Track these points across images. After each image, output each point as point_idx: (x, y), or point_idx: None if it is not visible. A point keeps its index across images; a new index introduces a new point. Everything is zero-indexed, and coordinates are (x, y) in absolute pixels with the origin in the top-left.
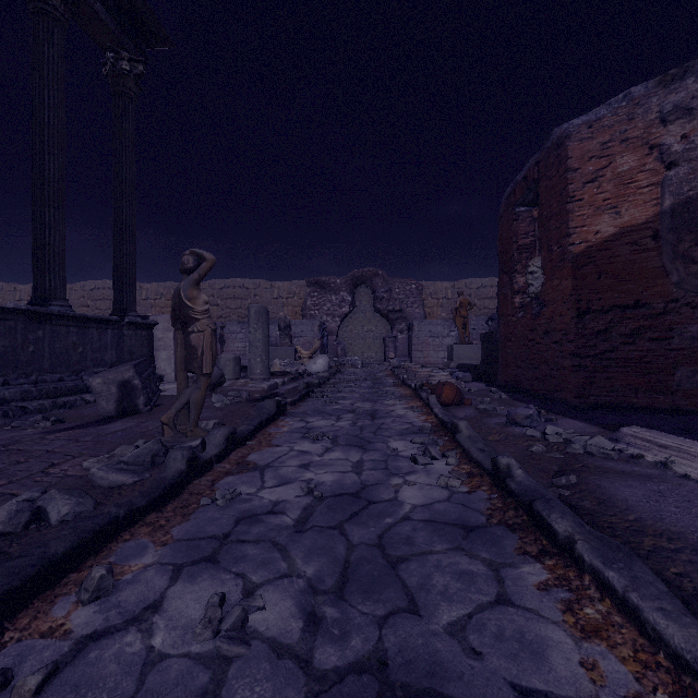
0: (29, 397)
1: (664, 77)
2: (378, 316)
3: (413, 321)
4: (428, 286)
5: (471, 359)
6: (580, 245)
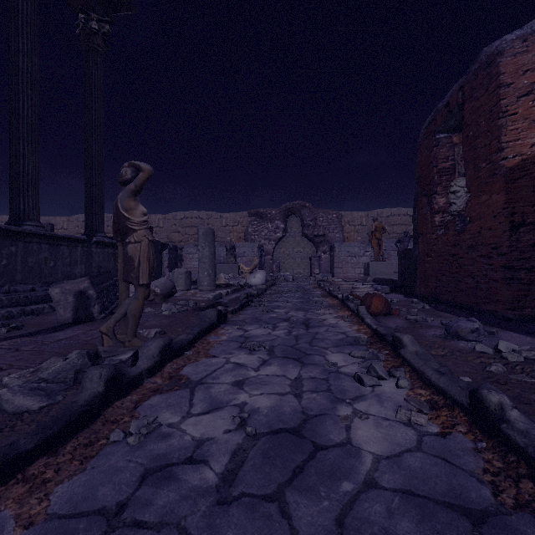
0: None
1: None
2: (306, 240)
3: (335, 243)
4: (346, 215)
5: (385, 274)
6: (514, 159)
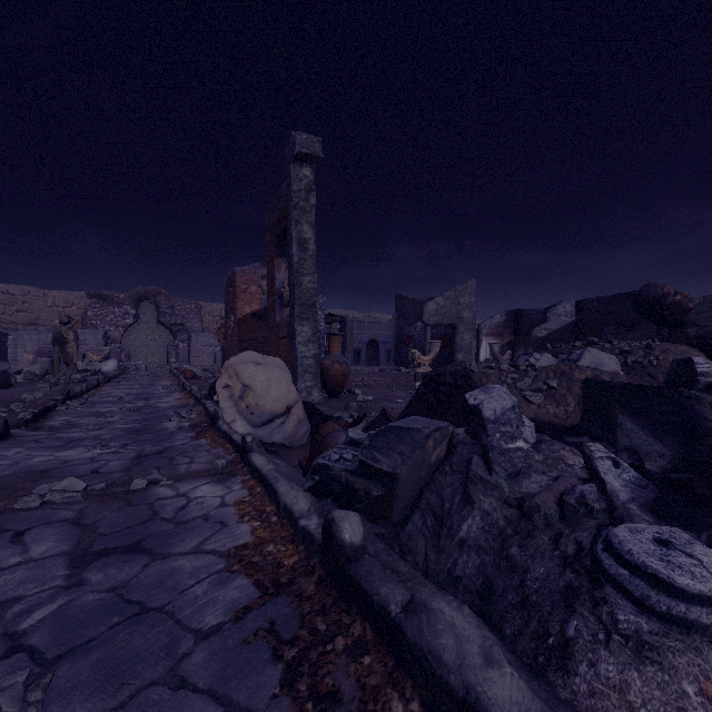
0: None
1: (262, 264)
2: (162, 328)
3: (192, 334)
4: (206, 306)
5: None
6: (240, 316)
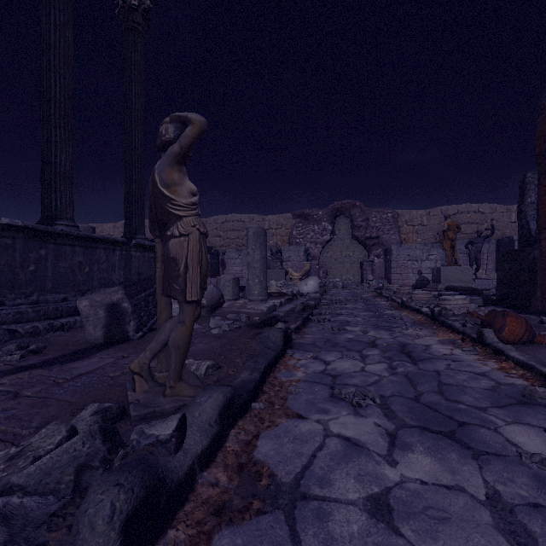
0: (25, 319)
1: None
2: (356, 243)
3: (392, 246)
4: (403, 214)
5: (461, 281)
6: None
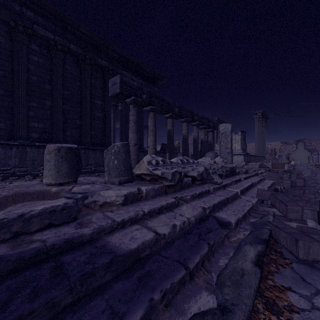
0: None
1: None
2: (306, 150)
3: (319, 152)
4: None
5: None
6: None
